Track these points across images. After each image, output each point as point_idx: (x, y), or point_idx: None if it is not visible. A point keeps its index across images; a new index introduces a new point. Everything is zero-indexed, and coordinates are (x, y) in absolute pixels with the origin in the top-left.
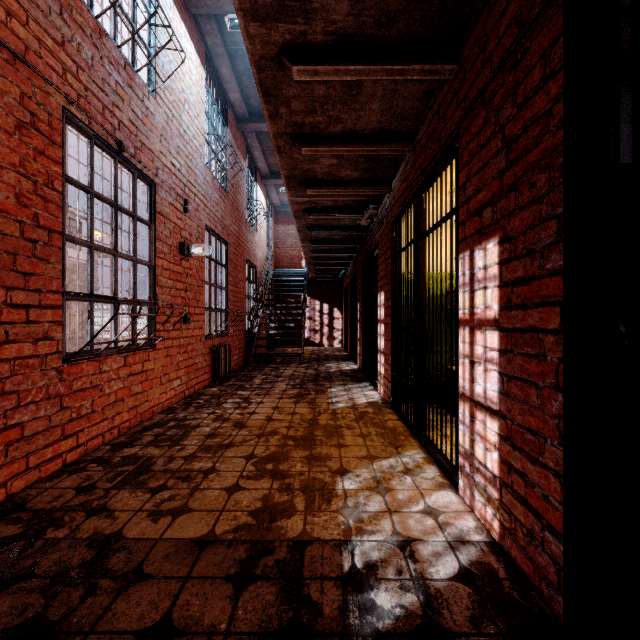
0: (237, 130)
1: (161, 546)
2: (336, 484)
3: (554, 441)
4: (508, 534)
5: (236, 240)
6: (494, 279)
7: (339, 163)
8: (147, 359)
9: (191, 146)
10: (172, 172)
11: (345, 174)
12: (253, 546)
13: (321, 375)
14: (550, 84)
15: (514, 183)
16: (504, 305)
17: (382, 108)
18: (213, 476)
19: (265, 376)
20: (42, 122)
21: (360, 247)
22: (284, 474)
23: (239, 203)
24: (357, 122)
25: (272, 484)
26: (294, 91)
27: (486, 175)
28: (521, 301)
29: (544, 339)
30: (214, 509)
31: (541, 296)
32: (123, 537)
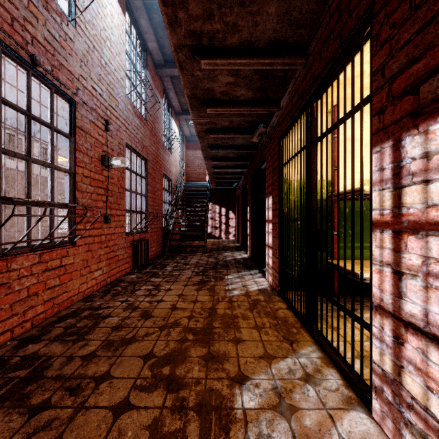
0: (155, 74)
1: None
2: (234, 399)
3: None
4: None
5: (154, 158)
6: None
7: (235, 81)
8: (66, 255)
9: (112, 77)
10: (93, 95)
11: (240, 93)
12: None
13: (220, 263)
14: None
15: None
16: None
17: (279, 11)
18: (104, 386)
19: (176, 264)
20: None
21: (250, 164)
22: (180, 383)
23: (157, 130)
24: (253, 31)
25: (165, 399)
26: None
27: (429, 37)
28: None
29: None
30: None
31: None
32: None
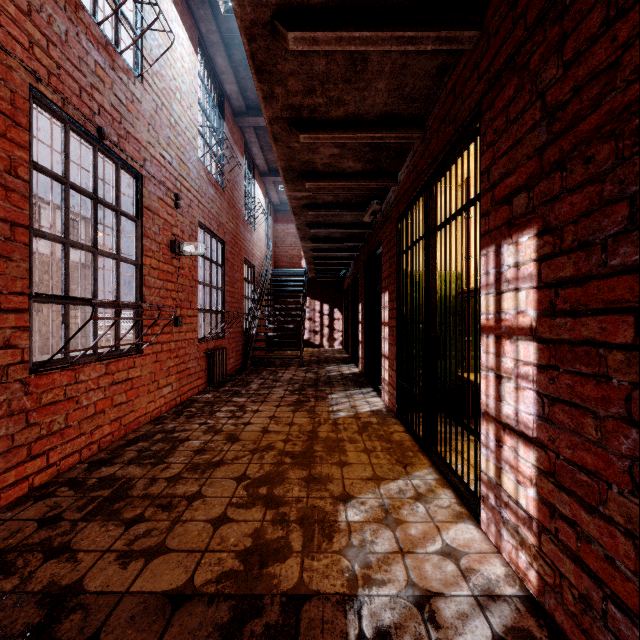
0: (234, 124)
1: (127, 603)
2: (338, 514)
3: (624, 489)
4: (550, 592)
5: (233, 238)
6: (530, 279)
7: (341, 153)
8: (132, 366)
9: (183, 138)
10: (162, 164)
11: (347, 166)
12: (238, 603)
13: (321, 379)
14: (617, 27)
15: (559, 160)
16: (544, 311)
17: (389, 87)
18: (198, 503)
19: (263, 380)
20: (3, 100)
21: (362, 246)
22: (279, 501)
23: (236, 200)
24: (361, 104)
25: (265, 514)
26: (291, 66)
27: (518, 155)
28: (570, 306)
29: (607, 356)
30: (195, 549)
31: (602, 301)
32: (82, 590)
